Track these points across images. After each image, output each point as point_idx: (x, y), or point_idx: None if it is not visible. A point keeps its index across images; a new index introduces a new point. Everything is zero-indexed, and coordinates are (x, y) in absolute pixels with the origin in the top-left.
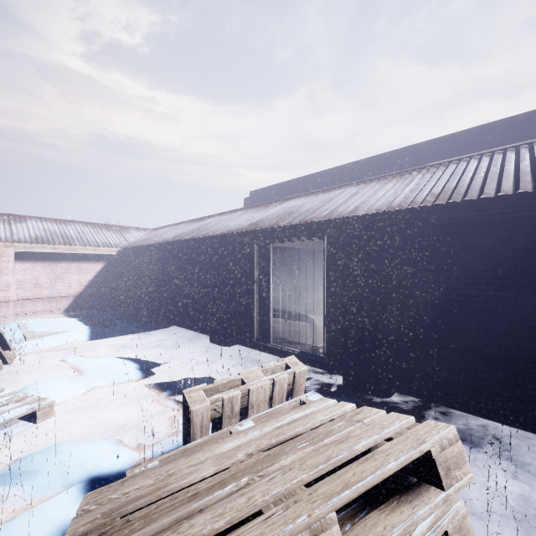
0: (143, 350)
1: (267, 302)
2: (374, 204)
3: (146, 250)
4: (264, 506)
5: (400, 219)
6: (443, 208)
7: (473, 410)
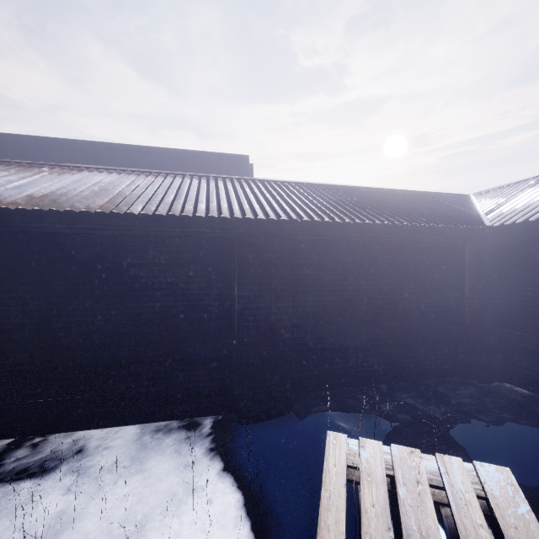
0: None
1: None
2: None
3: None
4: None
5: None
6: (32, 214)
7: (73, 427)
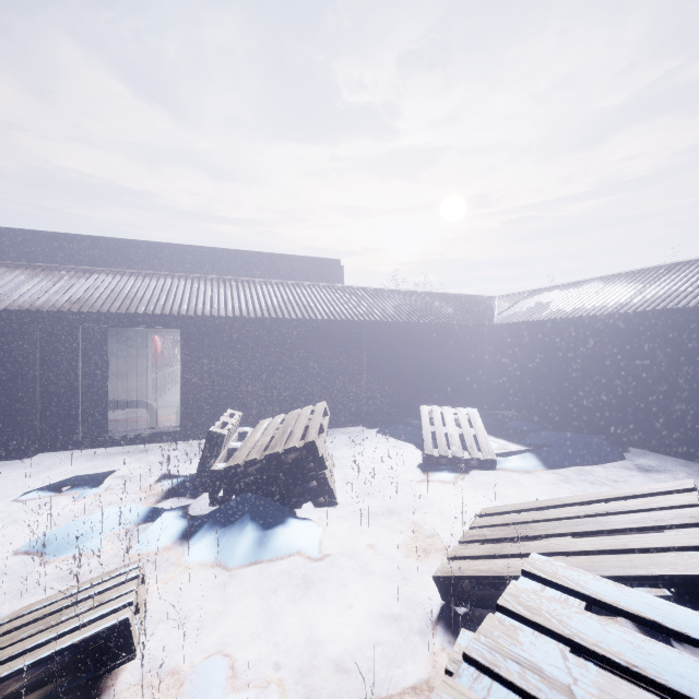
0: None
1: (102, 392)
2: (229, 309)
3: None
4: (306, 425)
5: (251, 322)
6: (274, 320)
7: None
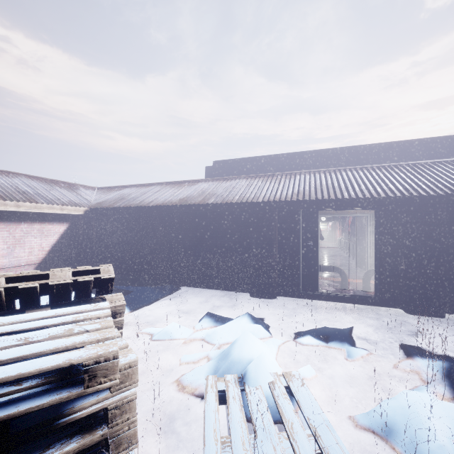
0: (192, 313)
1: (314, 258)
2: (425, 188)
3: (140, 212)
4: None
5: None
6: None
7: None
